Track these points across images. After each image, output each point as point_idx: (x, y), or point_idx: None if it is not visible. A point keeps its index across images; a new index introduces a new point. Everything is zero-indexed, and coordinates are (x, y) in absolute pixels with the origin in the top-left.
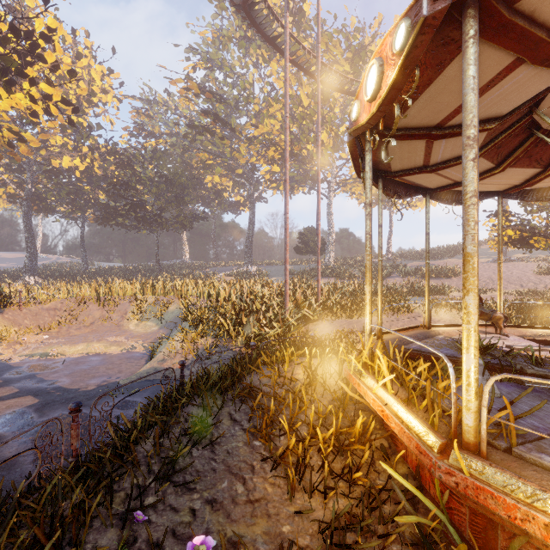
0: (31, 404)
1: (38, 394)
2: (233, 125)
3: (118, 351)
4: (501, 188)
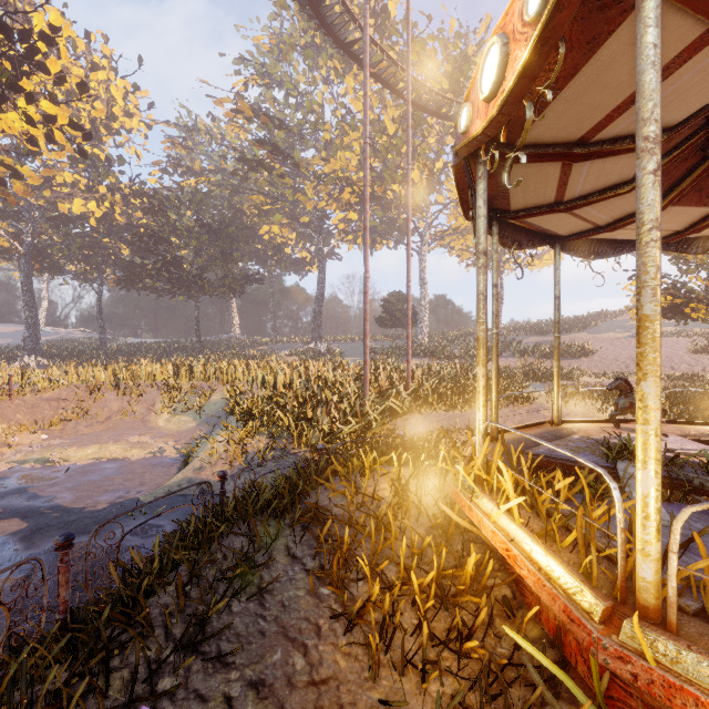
0: (16, 530)
1: (27, 515)
2: (296, 158)
3: (141, 455)
4: None
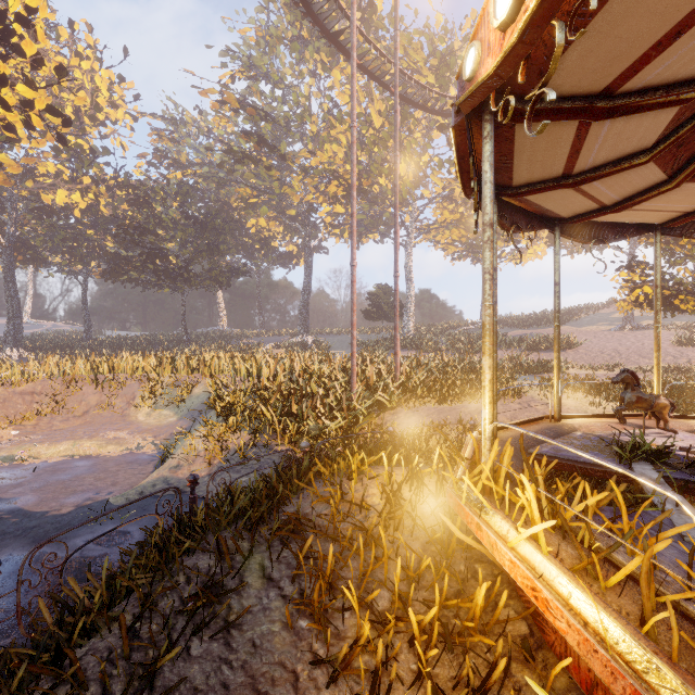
0: None
1: None
2: (283, 150)
3: (117, 451)
4: (663, 218)
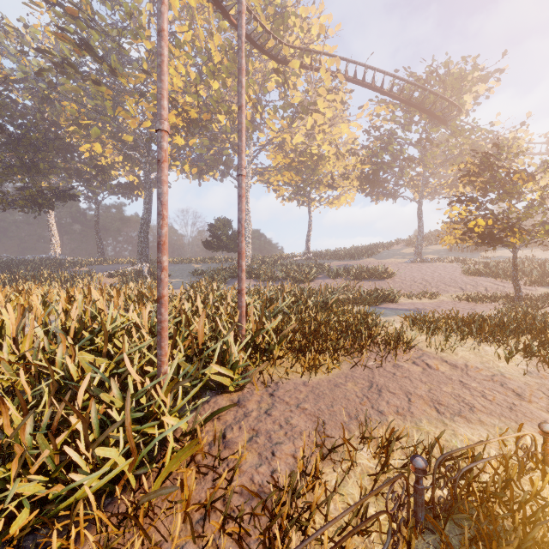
0: None
1: None
2: (113, 64)
3: None
4: None
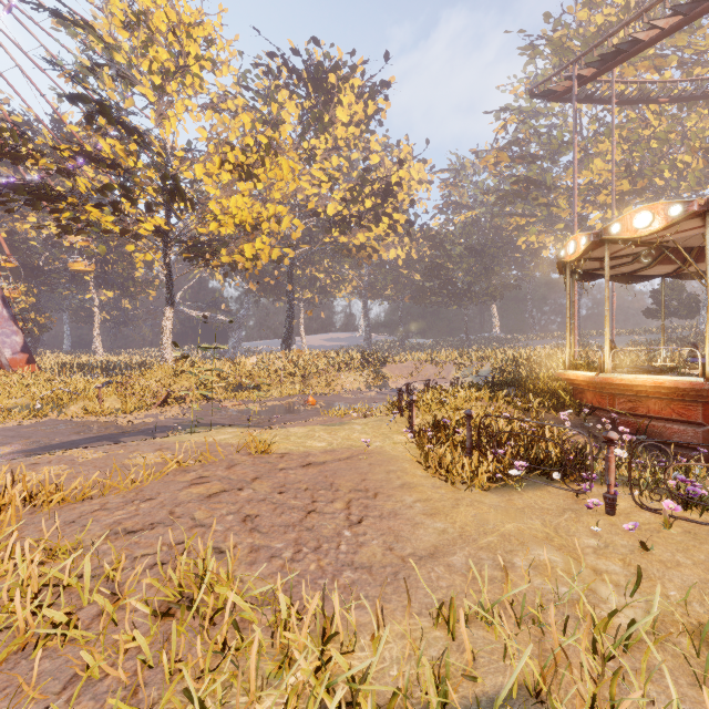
0: None
1: None
2: (548, 182)
3: None
4: None
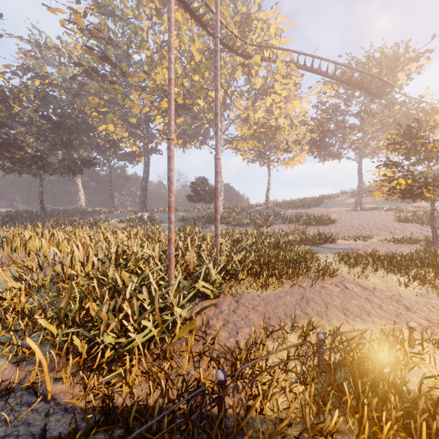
0: None
1: None
2: (124, 68)
3: None
4: None
